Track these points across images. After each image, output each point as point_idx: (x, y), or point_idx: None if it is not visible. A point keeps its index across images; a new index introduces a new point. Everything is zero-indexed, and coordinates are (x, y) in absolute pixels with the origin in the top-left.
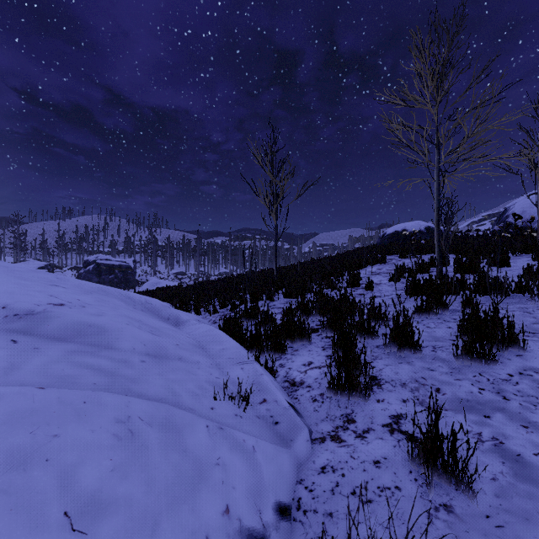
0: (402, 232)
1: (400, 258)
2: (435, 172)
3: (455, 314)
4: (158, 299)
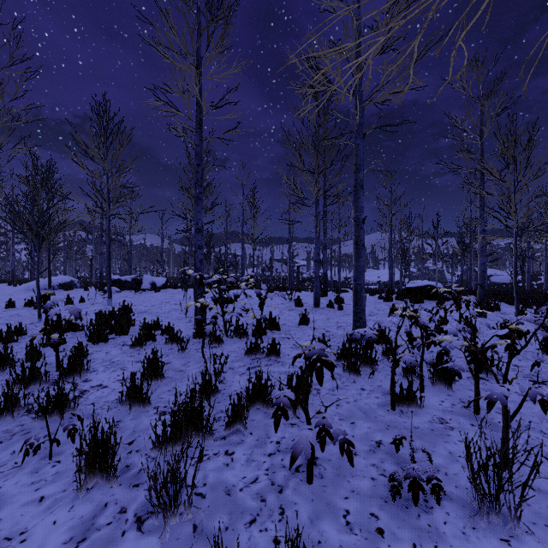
0: None
1: None
2: None
3: None
4: None
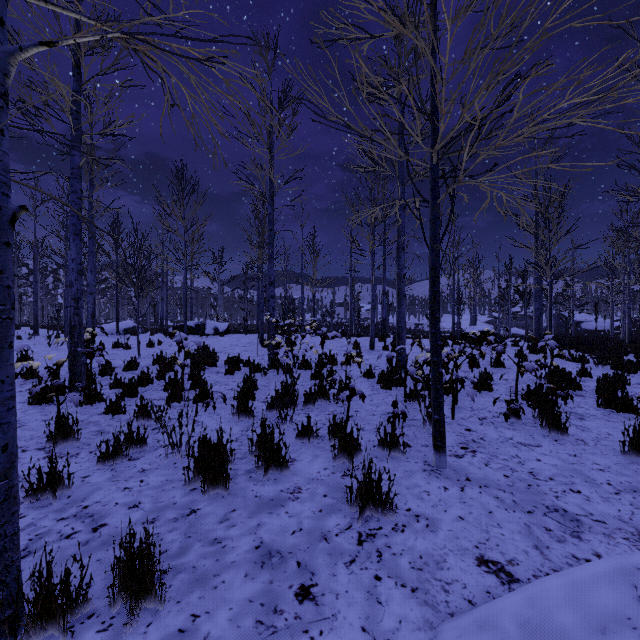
0: None
1: None
2: None
3: None
4: None
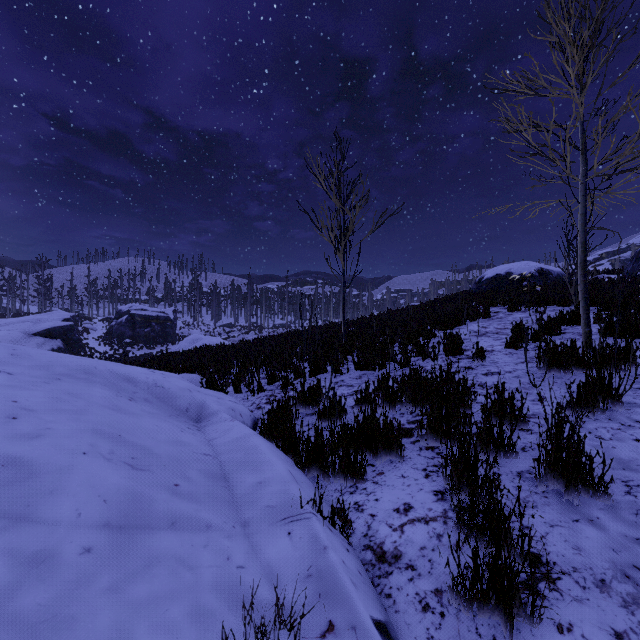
0: (505, 275)
1: (509, 312)
2: (580, 189)
3: (635, 412)
4: (190, 366)
